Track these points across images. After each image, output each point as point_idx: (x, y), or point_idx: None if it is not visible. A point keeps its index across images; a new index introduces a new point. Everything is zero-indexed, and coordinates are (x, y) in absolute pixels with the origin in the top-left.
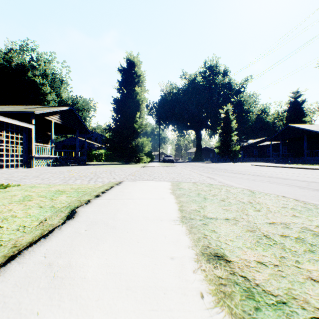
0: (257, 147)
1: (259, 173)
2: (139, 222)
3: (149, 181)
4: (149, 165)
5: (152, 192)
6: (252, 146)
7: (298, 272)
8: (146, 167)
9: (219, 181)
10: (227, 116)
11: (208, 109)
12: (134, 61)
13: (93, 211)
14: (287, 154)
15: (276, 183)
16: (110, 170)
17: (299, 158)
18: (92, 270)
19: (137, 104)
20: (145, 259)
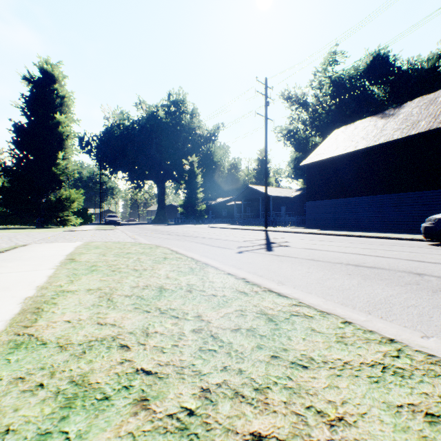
0: (226, 207)
1: (192, 234)
2: (38, 257)
3: (62, 242)
4: (77, 229)
5: (58, 248)
6: (221, 206)
7: (97, 259)
8: (72, 231)
9: (137, 240)
10: (192, 169)
11: (172, 156)
12: (55, 72)
13: (2, 257)
14: (250, 215)
15: (180, 240)
16: (9, 236)
17: (256, 219)
18: (11, 265)
19: (59, 139)
20: (38, 262)
